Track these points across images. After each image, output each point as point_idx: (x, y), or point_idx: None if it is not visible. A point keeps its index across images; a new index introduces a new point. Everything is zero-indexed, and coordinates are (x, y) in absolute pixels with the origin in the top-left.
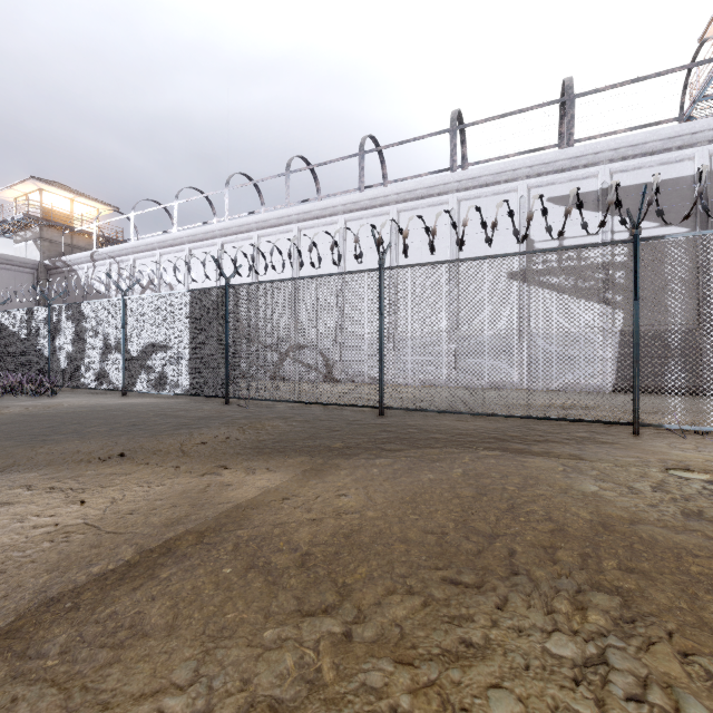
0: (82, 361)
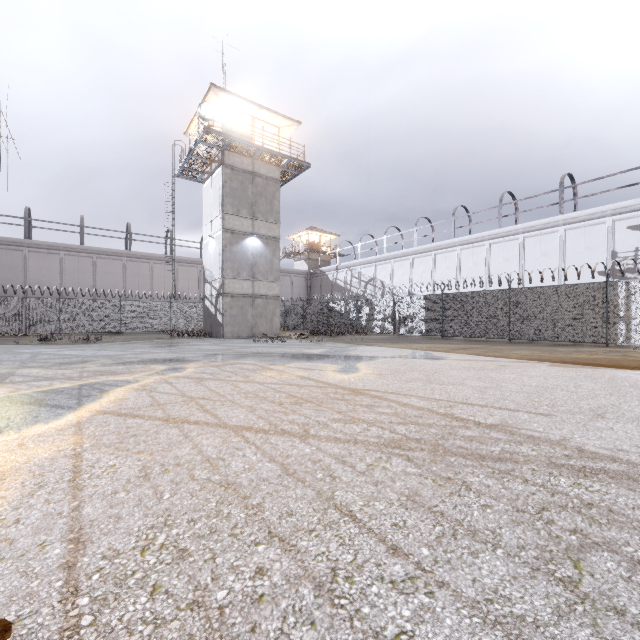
0: (373, 322)
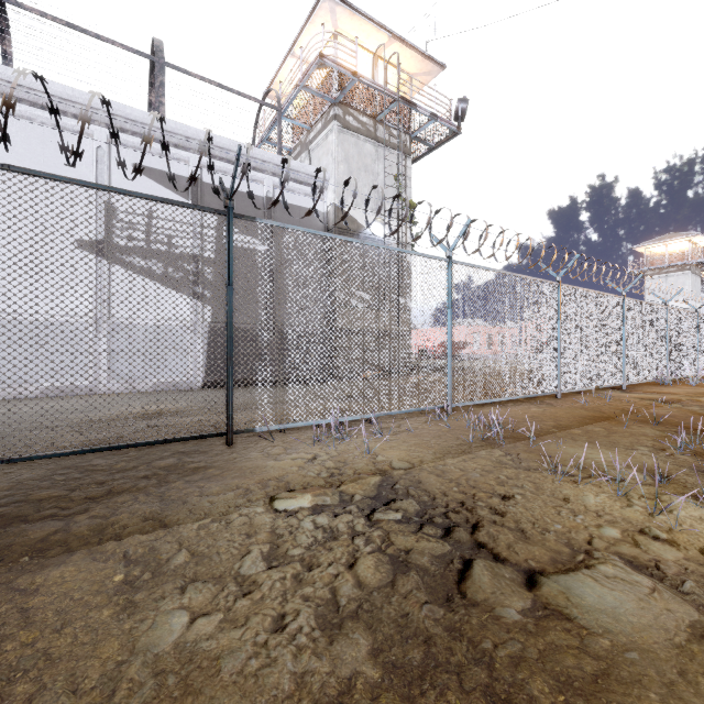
0: None
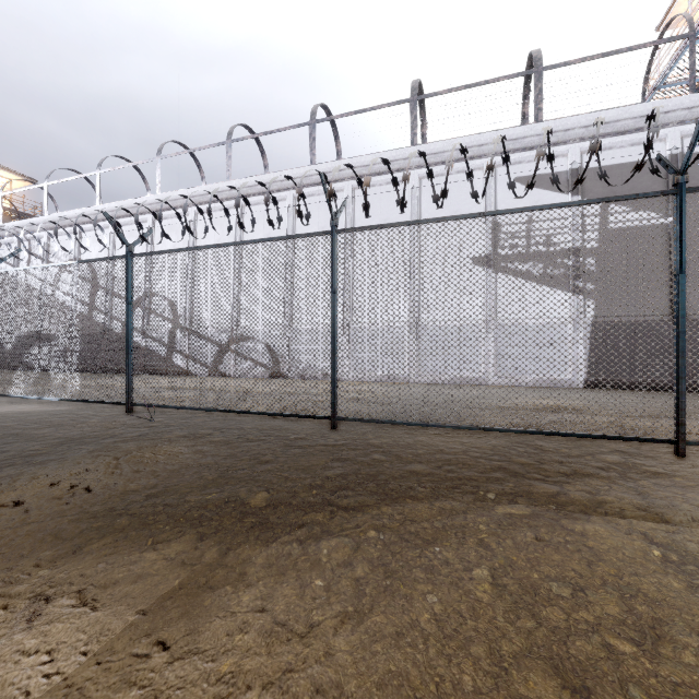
0: None
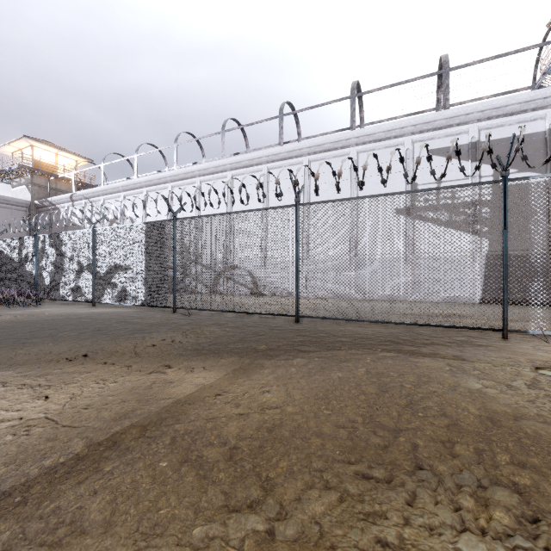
0: (61, 279)
